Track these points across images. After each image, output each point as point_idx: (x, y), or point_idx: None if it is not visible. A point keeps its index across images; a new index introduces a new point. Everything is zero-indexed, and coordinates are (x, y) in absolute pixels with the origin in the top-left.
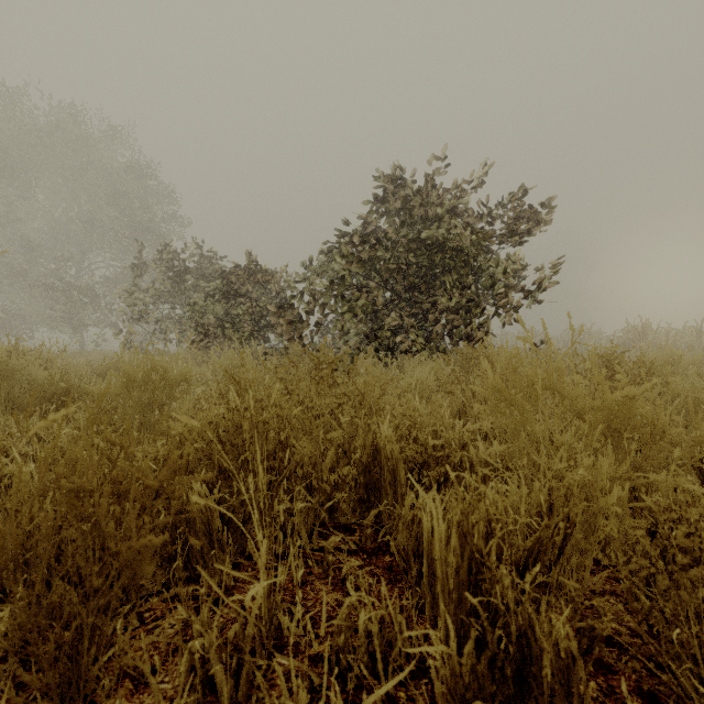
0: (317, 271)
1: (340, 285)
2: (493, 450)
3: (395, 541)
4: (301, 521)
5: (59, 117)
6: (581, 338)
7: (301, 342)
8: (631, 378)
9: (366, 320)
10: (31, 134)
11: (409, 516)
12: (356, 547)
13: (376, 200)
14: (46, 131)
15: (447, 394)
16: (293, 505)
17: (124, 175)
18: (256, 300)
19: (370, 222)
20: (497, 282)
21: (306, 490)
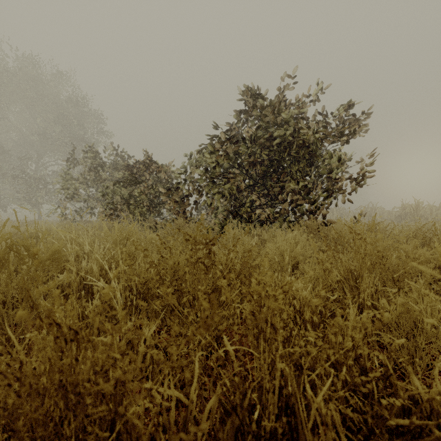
0: (195, 163)
1: (212, 173)
2: None
3: None
4: None
5: (23, 63)
6: (370, 212)
7: (184, 215)
8: None
9: (231, 199)
10: (3, 75)
11: None
12: None
13: (239, 110)
14: (13, 72)
15: (323, 270)
16: None
17: (67, 103)
18: (152, 185)
19: (234, 128)
20: (333, 170)
21: None
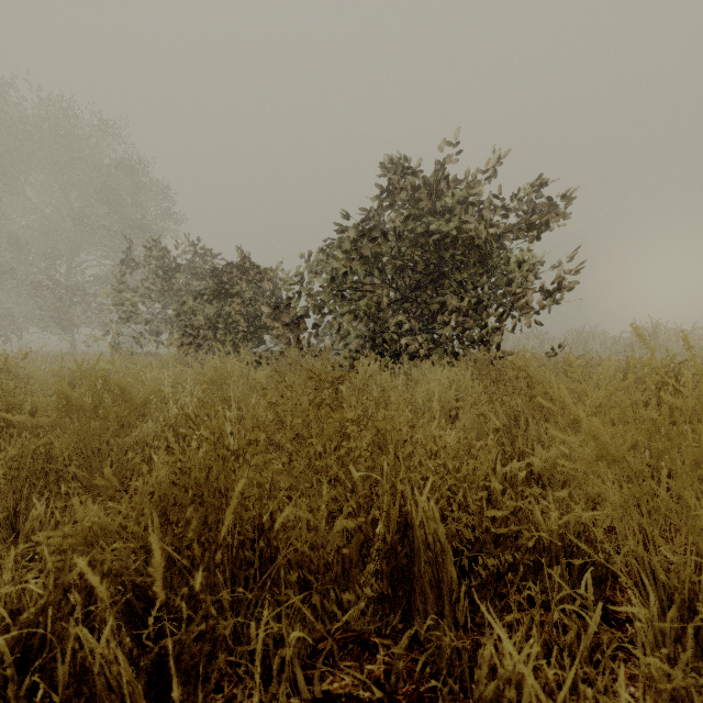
0: (315, 268)
1: (341, 283)
2: (571, 516)
3: (445, 687)
4: (295, 656)
5: (49, 110)
6: (586, 339)
7: (298, 345)
8: (699, 396)
9: (368, 321)
10: (18, 128)
11: (488, 691)
12: (382, 692)
13: (380, 191)
14: (34, 124)
15: (477, 416)
16: (281, 628)
17: (116, 170)
18: (250, 300)
19: (372, 216)
20: (515, 280)
21: (302, 582)
